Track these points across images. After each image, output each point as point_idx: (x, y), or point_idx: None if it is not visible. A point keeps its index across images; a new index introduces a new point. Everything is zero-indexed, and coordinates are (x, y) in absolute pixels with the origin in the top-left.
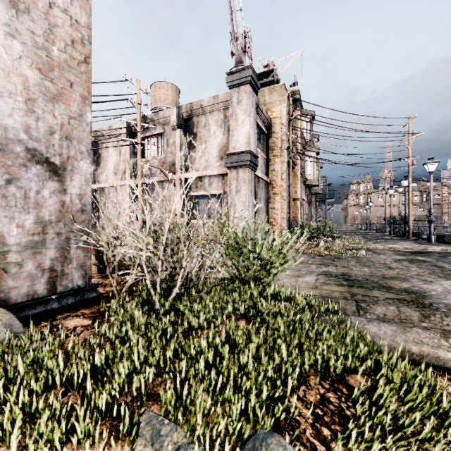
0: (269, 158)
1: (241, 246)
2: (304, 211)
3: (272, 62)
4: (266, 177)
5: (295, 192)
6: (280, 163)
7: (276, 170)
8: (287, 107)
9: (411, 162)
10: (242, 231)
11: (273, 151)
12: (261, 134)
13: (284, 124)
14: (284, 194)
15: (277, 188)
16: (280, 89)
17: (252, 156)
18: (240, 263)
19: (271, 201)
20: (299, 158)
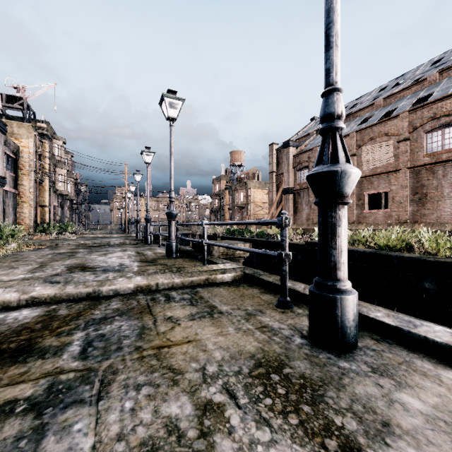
0: (18, 175)
1: (1, 229)
2: (56, 213)
3: (22, 87)
4: (15, 190)
5: (44, 200)
6: (28, 180)
7: (24, 184)
8: (34, 141)
9: (127, 189)
10: (0, 226)
11: (22, 170)
12: (10, 157)
13: (32, 153)
14: (32, 202)
15: (25, 198)
16: (28, 127)
17: (1, 179)
18: (0, 235)
19: (20, 207)
20: (47, 176)
